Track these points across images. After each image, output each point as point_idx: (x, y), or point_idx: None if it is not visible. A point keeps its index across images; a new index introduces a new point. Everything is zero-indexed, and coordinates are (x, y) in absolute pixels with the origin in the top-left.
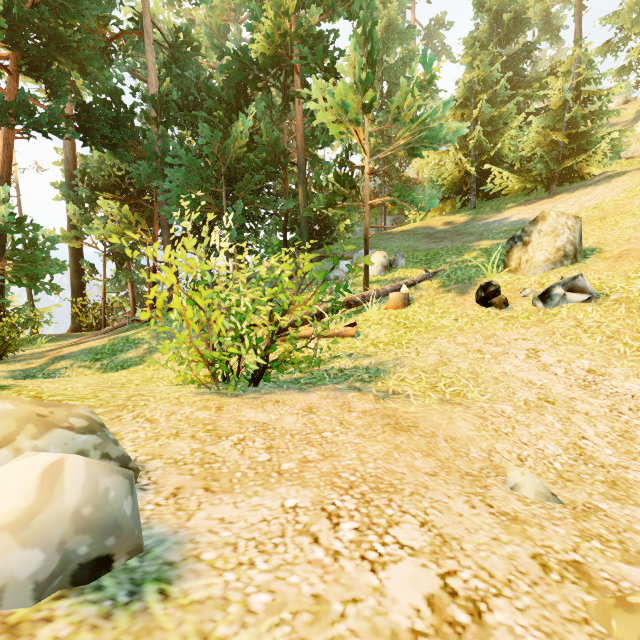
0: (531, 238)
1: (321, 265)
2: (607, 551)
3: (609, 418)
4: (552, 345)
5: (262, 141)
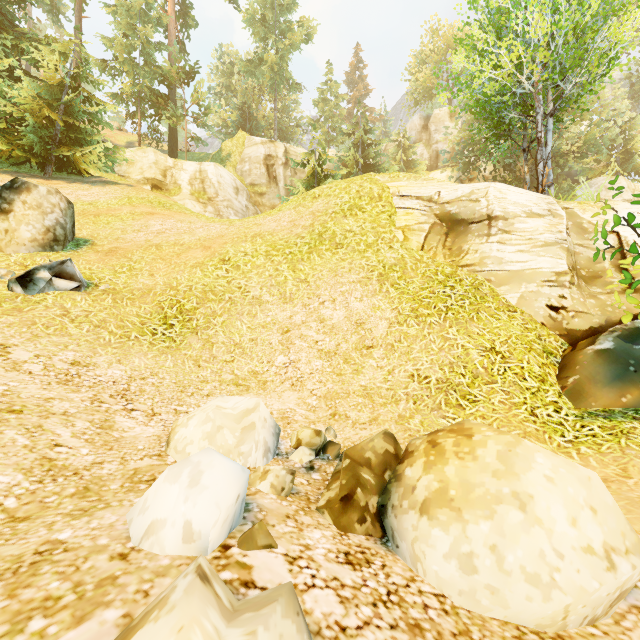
0: (12, 207)
1: None
2: (52, 625)
3: (90, 411)
4: (31, 338)
5: None
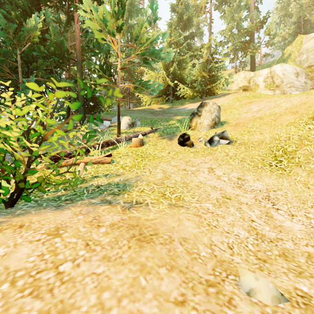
0: (201, 113)
1: (72, 94)
2: None
3: (257, 205)
4: (218, 165)
5: (51, 40)
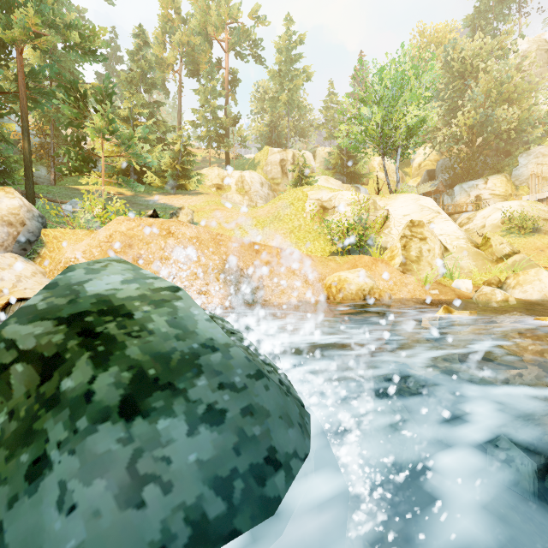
0: (180, 215)
1: None
2: None
3: None
4: None
5: None
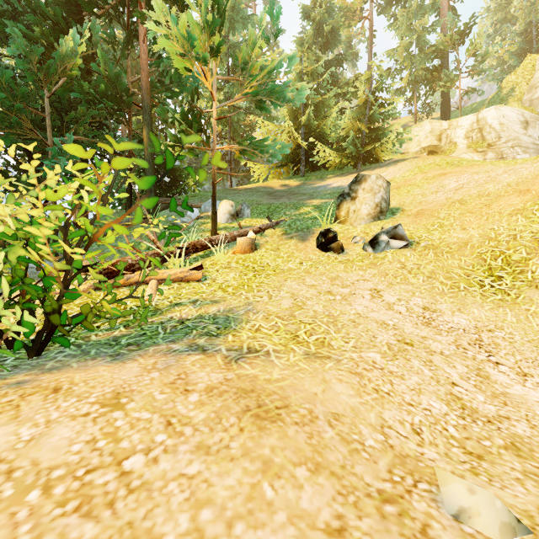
0: (356, 195)
1: (141, 163)
2: None
3: (460, 356)
4: (388, 285)
5: (100, 72)
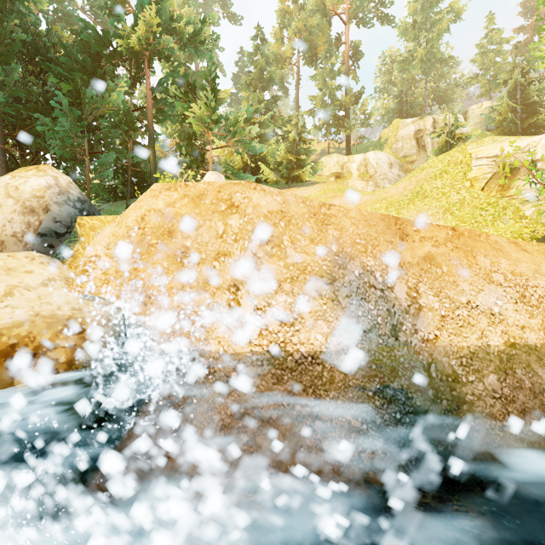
0: None
1: None
2: None
3: None
4: None
5: (118, 107)
